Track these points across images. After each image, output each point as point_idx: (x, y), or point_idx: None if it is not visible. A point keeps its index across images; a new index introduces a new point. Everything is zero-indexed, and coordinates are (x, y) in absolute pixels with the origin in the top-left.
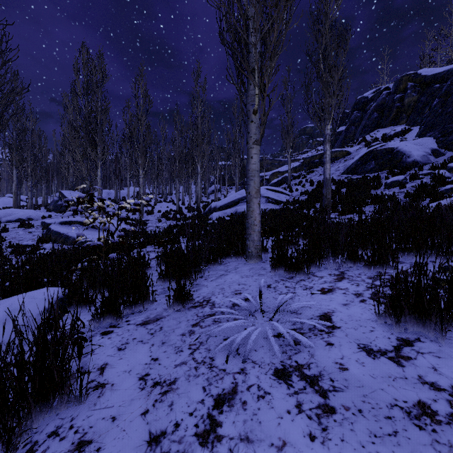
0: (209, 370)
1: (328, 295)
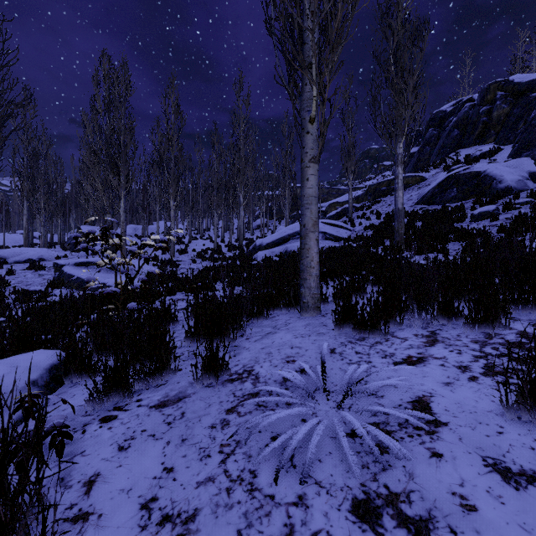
0: (248, 496)
1: (418, 367)
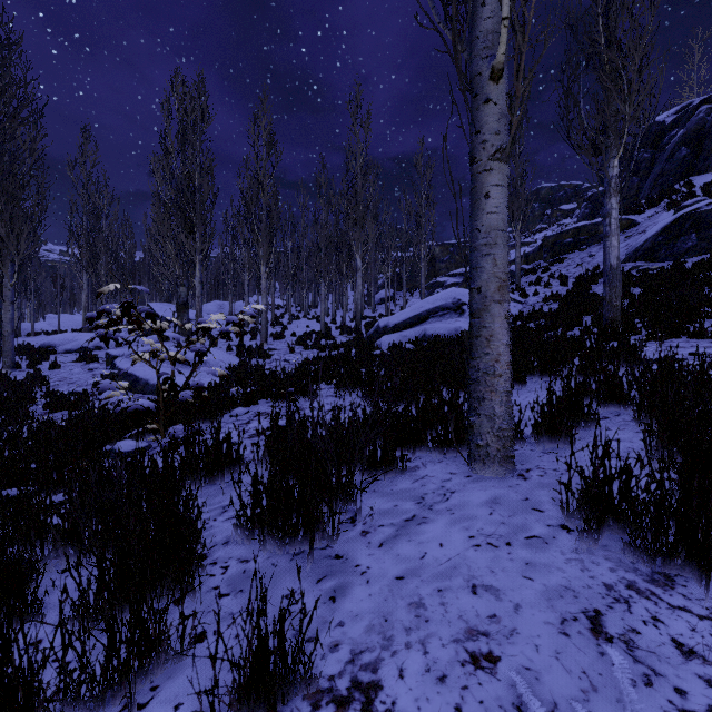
0: None
1: None
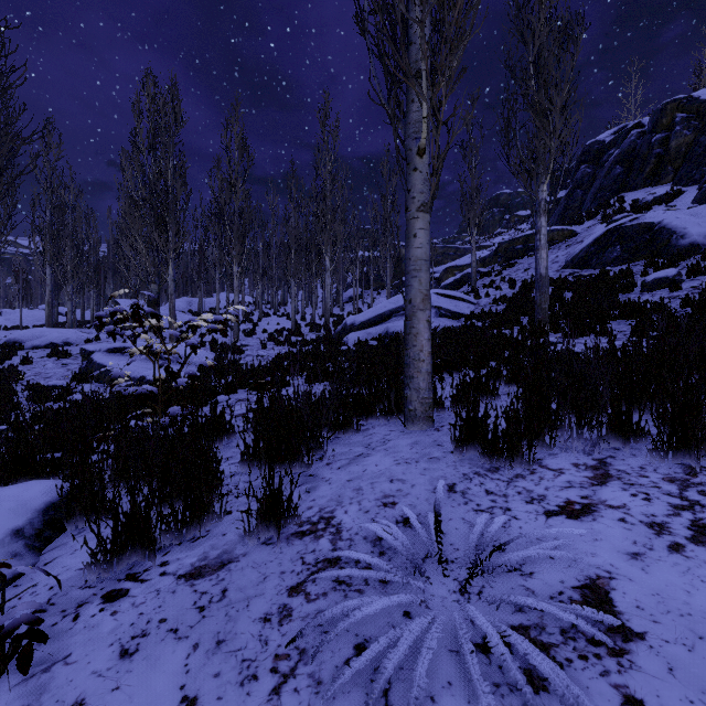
0: None
1: (584, 523)
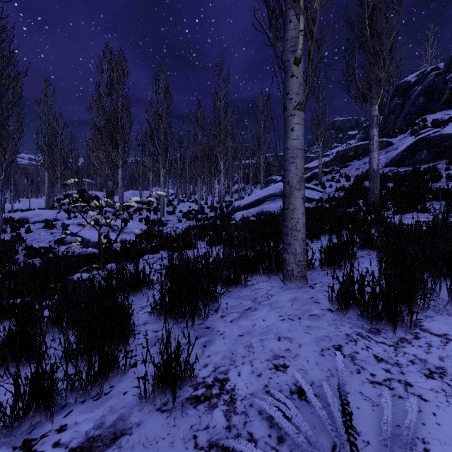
0: None
1: None
